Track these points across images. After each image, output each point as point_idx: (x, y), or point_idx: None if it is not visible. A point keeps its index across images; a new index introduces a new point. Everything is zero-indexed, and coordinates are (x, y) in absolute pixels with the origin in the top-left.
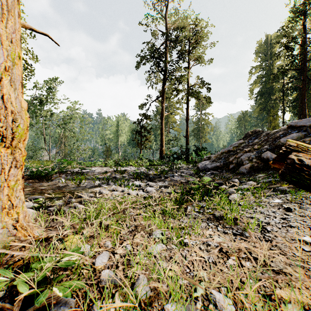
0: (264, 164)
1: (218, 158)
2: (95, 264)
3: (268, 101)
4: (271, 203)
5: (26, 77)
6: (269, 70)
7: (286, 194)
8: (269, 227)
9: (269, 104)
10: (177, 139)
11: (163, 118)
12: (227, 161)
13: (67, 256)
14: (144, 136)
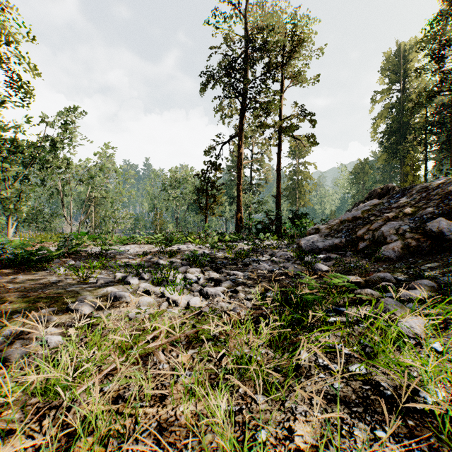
0: (432, 243)
1: (335, 231)
2: None
3: (401, 144)
4: None
5: (22, 101)
6: (403, 96)
7: None
8: None
9: (404, 148)
10: (261, 201)
11: (241, 168)
12: (353, 235)
13: None
14: (211, 196)
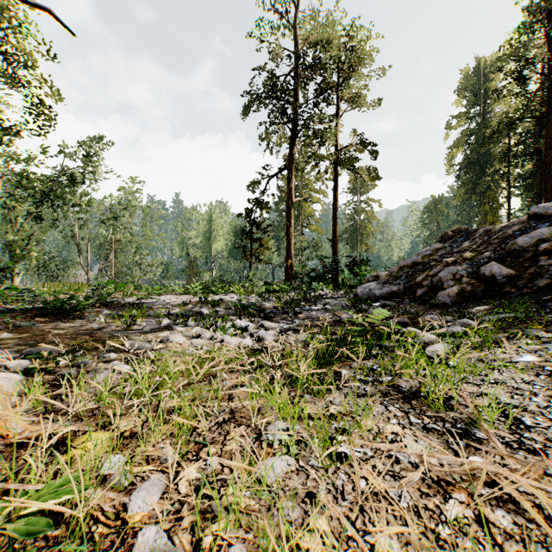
0: (486, 288)
1: (394, 277)
2: (128, 510)
3: (481, 178)
4: (517, 364)
5: (41, 130)
6: (483, 121)
7: (545, 343)
8: (528, 418)
9: (484, 183)
10: (316, 245)
11: (291, 207)
12: (412, 282)
13: (42, 501)
14: (256, 239)
